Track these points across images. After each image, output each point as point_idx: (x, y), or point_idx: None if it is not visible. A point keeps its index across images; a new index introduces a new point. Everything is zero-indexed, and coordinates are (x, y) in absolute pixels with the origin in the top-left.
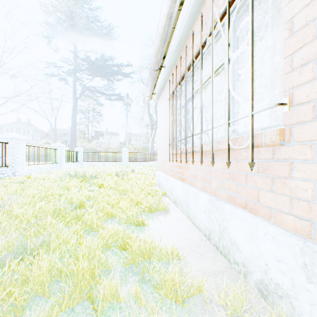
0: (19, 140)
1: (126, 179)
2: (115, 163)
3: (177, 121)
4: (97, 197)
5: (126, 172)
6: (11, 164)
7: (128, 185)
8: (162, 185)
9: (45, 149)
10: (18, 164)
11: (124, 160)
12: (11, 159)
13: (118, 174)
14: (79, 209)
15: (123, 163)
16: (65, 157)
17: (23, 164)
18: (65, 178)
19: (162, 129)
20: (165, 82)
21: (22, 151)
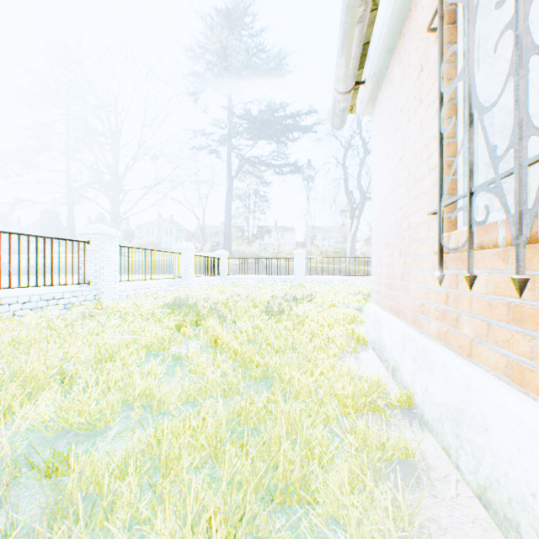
0: (106, 237)
1: (285, 321)
2: (281, 278)
3: (528, 30)
4: (166, 399)
5: (294, 298)
6: (94, 279)
7: (286, 345)
8: (391, 359)
9: (159, 254)
10: (105, 279)
11: (297, 272)
12: (94, 271)
13: (269, 306)
14: (56, 472)
15: (296, 279)
16: (196, 268)
17: (113, 279)
18: (161, 311)
19: (387, 179)
20: (404, 2)
21: (111, 257)
